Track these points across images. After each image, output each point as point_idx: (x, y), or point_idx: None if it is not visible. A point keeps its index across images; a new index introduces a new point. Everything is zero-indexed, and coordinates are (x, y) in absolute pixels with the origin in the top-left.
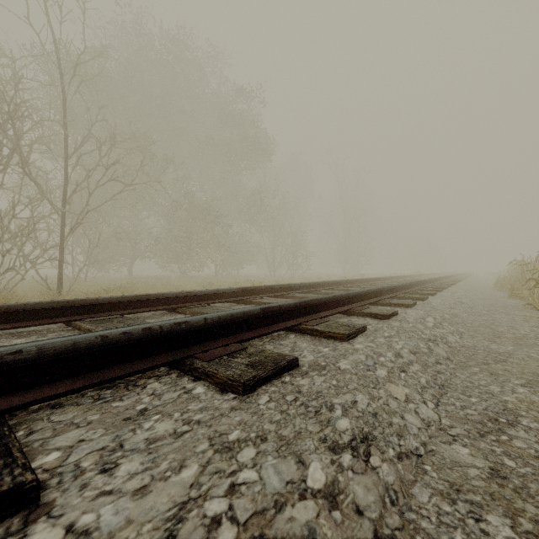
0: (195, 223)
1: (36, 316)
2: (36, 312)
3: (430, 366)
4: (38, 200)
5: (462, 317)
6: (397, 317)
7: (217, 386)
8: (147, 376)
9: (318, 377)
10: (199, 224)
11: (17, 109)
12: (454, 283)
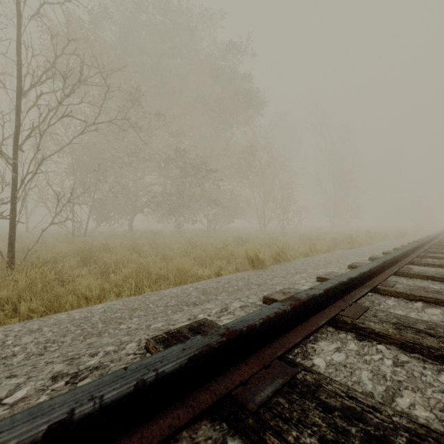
0: (187, 179)
1: None
2: None
3: None
4: None
5: None
6: None
7: None
8: None
9: None
10: (190, 180)
11: None
12: None
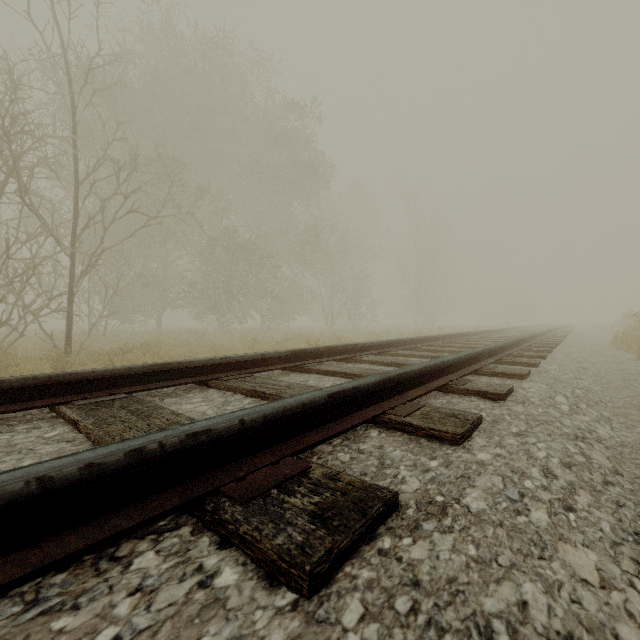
0: (237, 265)
1: (1, 399)
2: (1, 394)
3: (600, 491)
4: (38, 236)
5: (596, 391)
6: (514, 395)
7: (260, 565)
8: (138, 532)
9: (440, 537)
10: (241, 266)
11: (13, 123)
12: (560, 339)
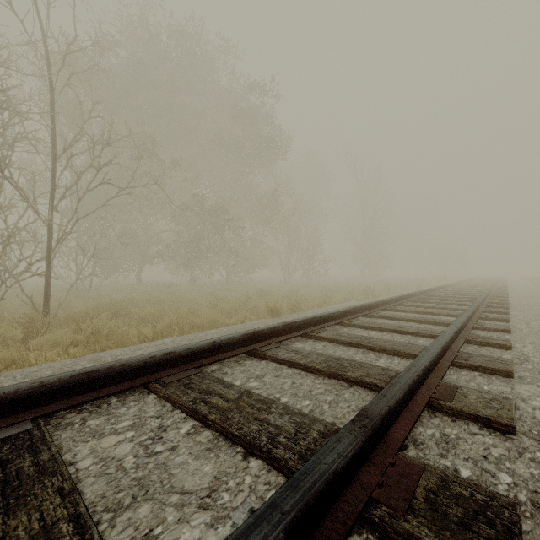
0: (205, 227)
1: None
2: None
3: None
4: (9, 208)
5: None
6: (521, 419)
7: None
8: None
9: None
10: (209, 228)
11: None
12: (506, 300)
